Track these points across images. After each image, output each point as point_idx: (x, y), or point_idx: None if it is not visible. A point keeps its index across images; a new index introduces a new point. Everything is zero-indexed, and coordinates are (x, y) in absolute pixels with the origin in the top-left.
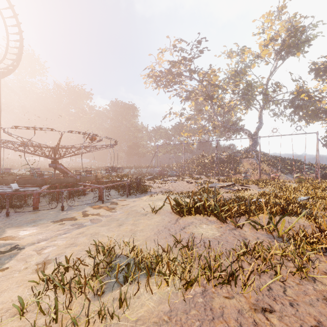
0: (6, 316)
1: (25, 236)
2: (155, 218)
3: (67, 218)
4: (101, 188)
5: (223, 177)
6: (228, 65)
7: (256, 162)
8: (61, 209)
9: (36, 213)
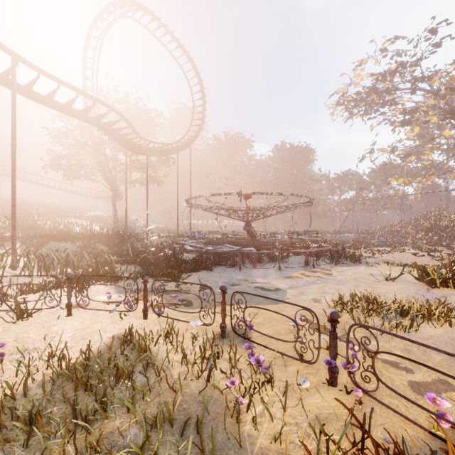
0: (325, 317)
1: (275, 284)
2: (394, 286)
3: (292, 277)
4: (307, 253)
5: None
6: None
7: None
8: (278, 269)
9: (258, 270)
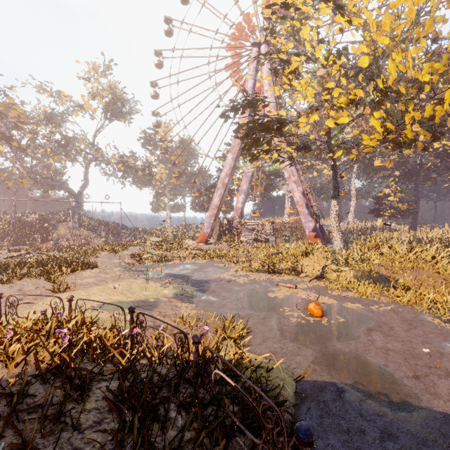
0: None
1: None
2: None
3: None
4: None
5: (27, 246)
6: (39, 101)
7: (76, 227)
8: None
9: None
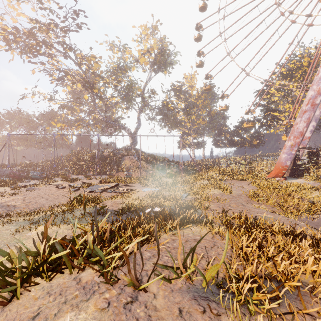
0: None
1: None
2: None
3: None
4: None
5: (105, 175)
6: (110, 58)
7: (136, 160)
8: None
9: None
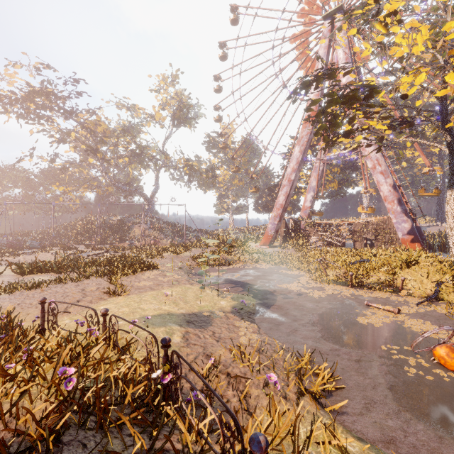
0: None
1: None
2: None
3: None
4: None
5: (109, 245)
6: (119, 116)
7: (147, 228)
8: None
9: None
